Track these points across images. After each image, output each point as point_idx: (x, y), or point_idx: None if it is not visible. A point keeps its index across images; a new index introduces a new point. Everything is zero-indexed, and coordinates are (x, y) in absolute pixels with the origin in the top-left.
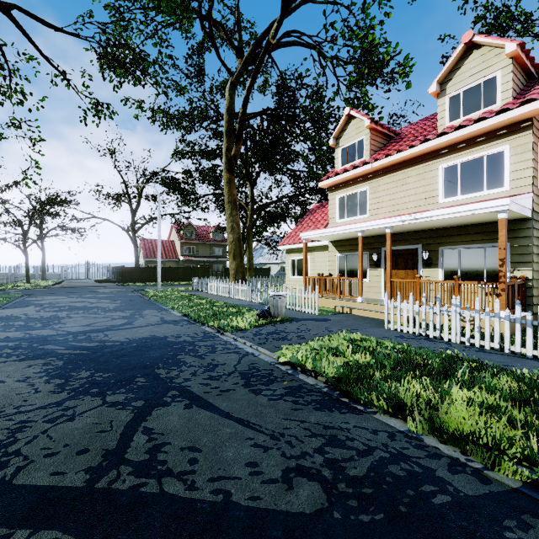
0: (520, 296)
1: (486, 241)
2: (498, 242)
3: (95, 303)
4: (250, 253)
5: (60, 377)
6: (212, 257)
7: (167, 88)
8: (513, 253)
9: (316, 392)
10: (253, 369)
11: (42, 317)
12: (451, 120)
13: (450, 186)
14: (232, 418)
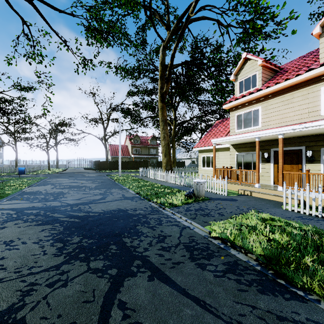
0: None
1: None
2: None
3: (84, 183)
4: (174, 152)
5: (60, 241)
6: (150, 155)
7: (127, 46)
8: None
9: (252, 271)
10: (193, 242)
11: (54, 193)
12: None
13: None
14: (189, 297)
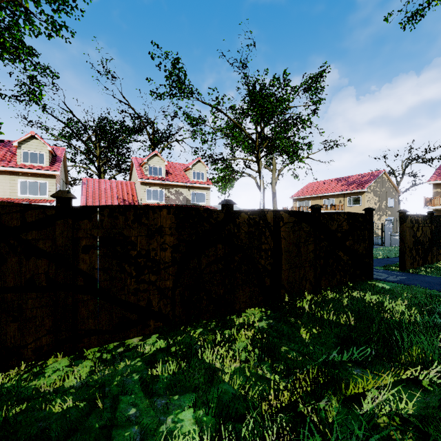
0: None
1: None
2: None
3: None
4: None
5: None
6: None
7: None
8: None
9: None
10: None
11: None
12: (24, 162)
13: (23, 190)
14: None
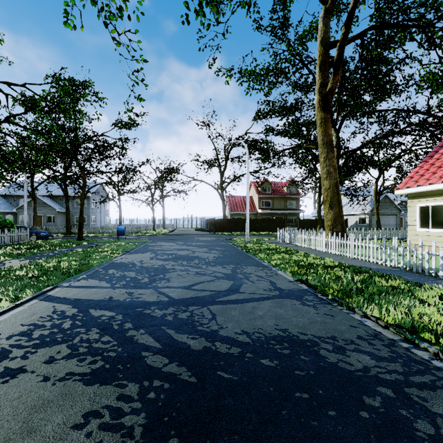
0: None
1: None
2: None
3: (196, 252)
4: None
5: None
6: (286, 209)
7: None
8: None
9: None
10: None
11: (152, 268)
12: None
13: None
14: None
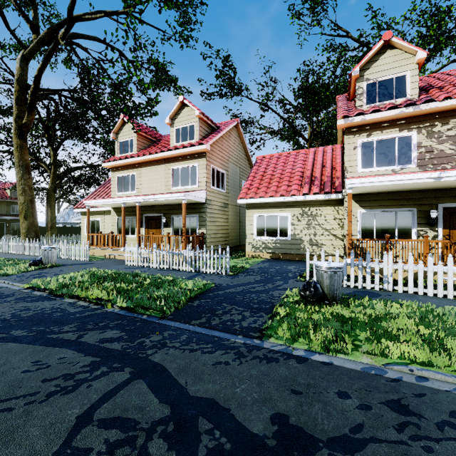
0: (200, 243)
1: (190, 213)
2: (194, 214)
3: None
4: (52, 213)
5: None
6: (10, 215)
7: None
8: (199, 220)
9: (37, 297)
10: None
11: None
12: (177, 142)
13: (176, 180)
14: None
